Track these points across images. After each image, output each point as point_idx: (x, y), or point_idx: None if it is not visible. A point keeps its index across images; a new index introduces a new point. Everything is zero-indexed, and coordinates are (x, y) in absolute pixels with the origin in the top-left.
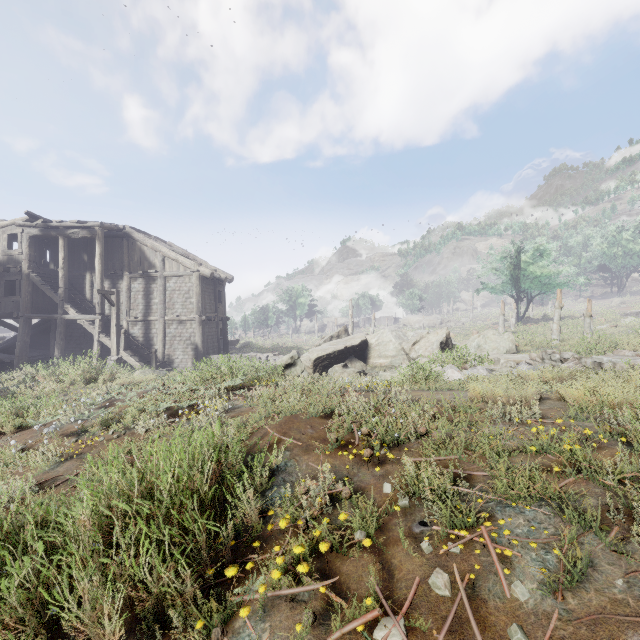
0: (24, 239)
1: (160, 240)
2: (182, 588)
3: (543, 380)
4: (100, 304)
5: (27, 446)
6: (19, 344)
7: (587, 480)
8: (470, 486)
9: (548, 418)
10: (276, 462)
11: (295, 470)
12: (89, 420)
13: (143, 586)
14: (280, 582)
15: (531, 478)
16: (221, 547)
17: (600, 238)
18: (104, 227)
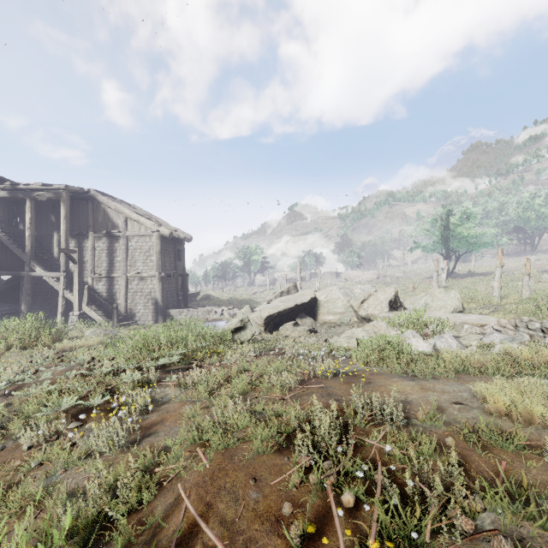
0: None
1: (124, 203)
2: None
3: (542, 361)
4: (65, 262)
5: None
6: None
7: None
8: None
9: None
10: None
11: None
12: None
13: None
14: None
15: None
16: None
17: (516, 203)
18: (69, 190)
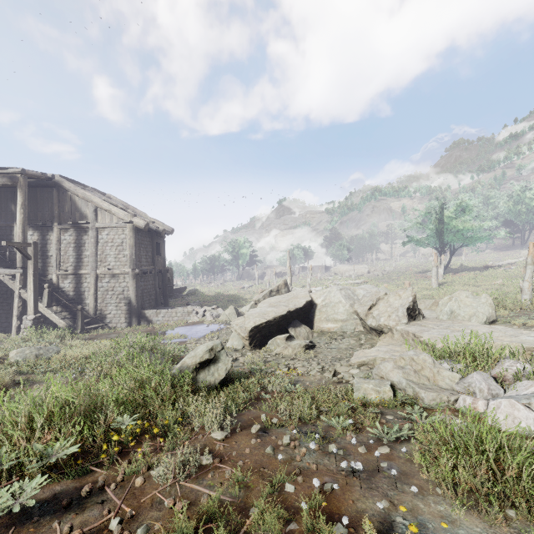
0: None
1: (98, 191)
2: None
3: None
4: (21, 257)
5: None
6: None
7: None
8: None
9: None
10: None
11: None
12: None
13: None
14: None
15: None
16: None
17: (507, 197)
18: (27, 174)
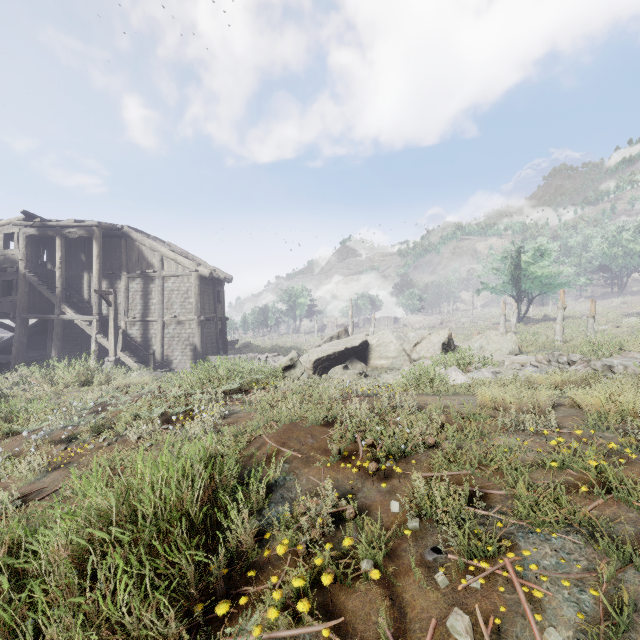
0: (21, 239)
1: (159, 240)
2: (166, 631)
3: (552, 384)
4: (98, 304)
5: (14, 454)
6: (16, 345)
7: (618, 502)
8: (486, 506)
9: (564, 427)
10: (274, 476)
11: (294, 485)
12: (80, 426)
13: (121, 629)
14: (277, 622)
15: (556, 499)
16: (212, 579)
17: (600, 238)
18: (102, 226)
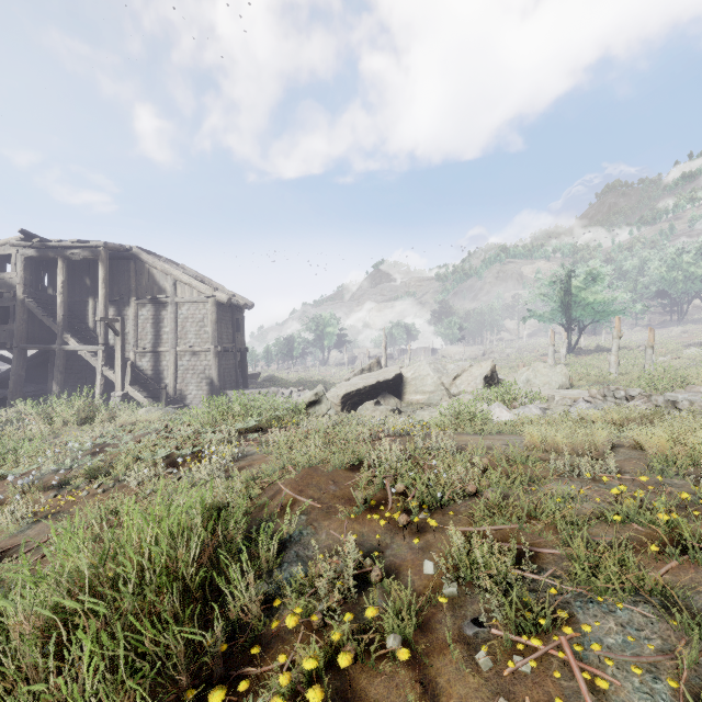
0: (19, 261)
1: (172, 262)
2: None
3: (608, 422)
4: (104, 333)
5: None
6: (13, 378)
7: (695, 565)
8: (537, 568)
9: (626, 472)
10: (289, 530)
11: (312, 541)
12: (73, 470)
13: None
14: None
15: (620, 561)
16: (206, 659)
17: (659, 261)
18: (108, 247)
